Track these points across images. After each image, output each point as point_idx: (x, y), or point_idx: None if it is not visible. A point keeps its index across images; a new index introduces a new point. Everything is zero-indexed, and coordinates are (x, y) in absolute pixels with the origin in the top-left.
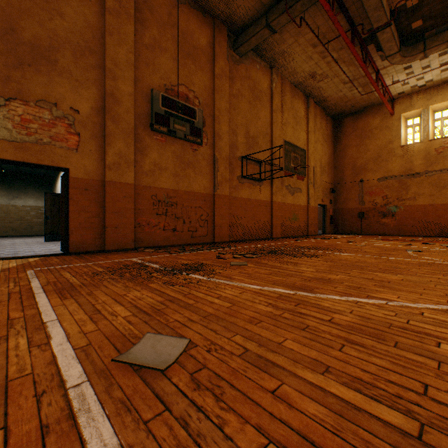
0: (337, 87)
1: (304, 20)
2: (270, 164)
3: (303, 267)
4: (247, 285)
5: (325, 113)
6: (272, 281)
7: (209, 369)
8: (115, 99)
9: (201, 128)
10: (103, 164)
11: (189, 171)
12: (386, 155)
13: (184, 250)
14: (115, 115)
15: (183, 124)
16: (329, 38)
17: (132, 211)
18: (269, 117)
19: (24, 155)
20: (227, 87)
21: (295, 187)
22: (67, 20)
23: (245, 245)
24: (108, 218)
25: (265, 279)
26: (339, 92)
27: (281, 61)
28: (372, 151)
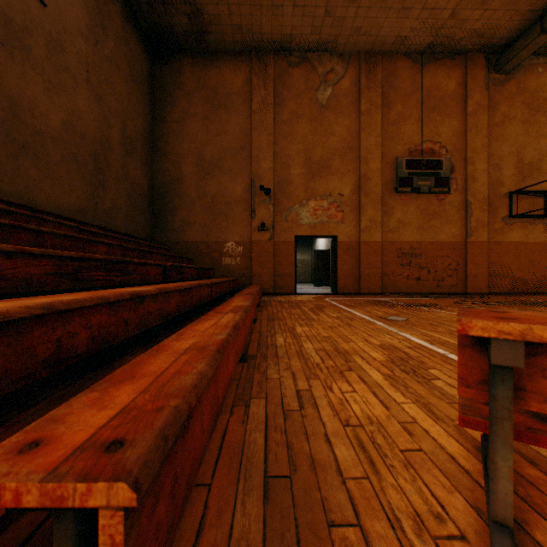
0: None
1: None
2: None
3: None
4: None
5: None
6: None
7: (412, 323)
8: (367, 177)
9: (448, 176)
10: (358, 229)
11: (434, 222)
12: None
13: (426, 297)
14: (366, 190)
15: (426, 179)
16: None
17: (379, 263)
18: None
19: (314, 231)
20: (484, 119)
21: None
22: (336, 136)
23: (506, 297)
24: (361, 269)
25: None
26: None
27: None
28: None
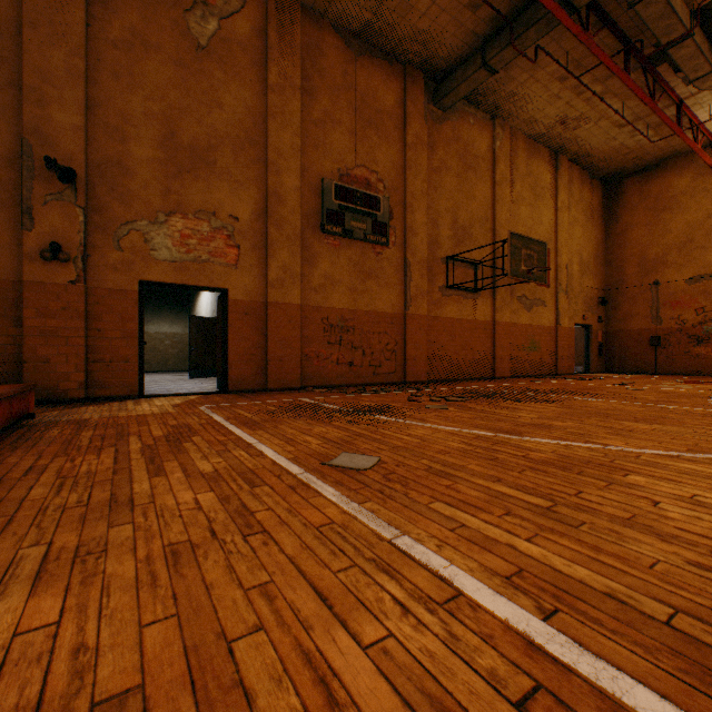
0: (606, 133)
1: (542, 49)
2: (491, 265)
3: (523, 412)
4: (442, 427)
5: (589, 174)
6: (474, 425)
7: (398, 474)
8: (279, 197)
9: (387, 222)
10: (265, 281)
11: (370, 284)
12: (702, 239)
13: (364, 391)
14: (278, 219)
15: (362, 220)
16: (586, 65)
17: (298, 339)
18: (489, 194)
19: (184, 276)
20: (423, 159)
21: (534, 299)
22: (226, 110)
23: (450, 386)
24: (270, 348)
25: (466, 423)
26: (611, 141)
27: (508, 108)
28: (676, 233)
